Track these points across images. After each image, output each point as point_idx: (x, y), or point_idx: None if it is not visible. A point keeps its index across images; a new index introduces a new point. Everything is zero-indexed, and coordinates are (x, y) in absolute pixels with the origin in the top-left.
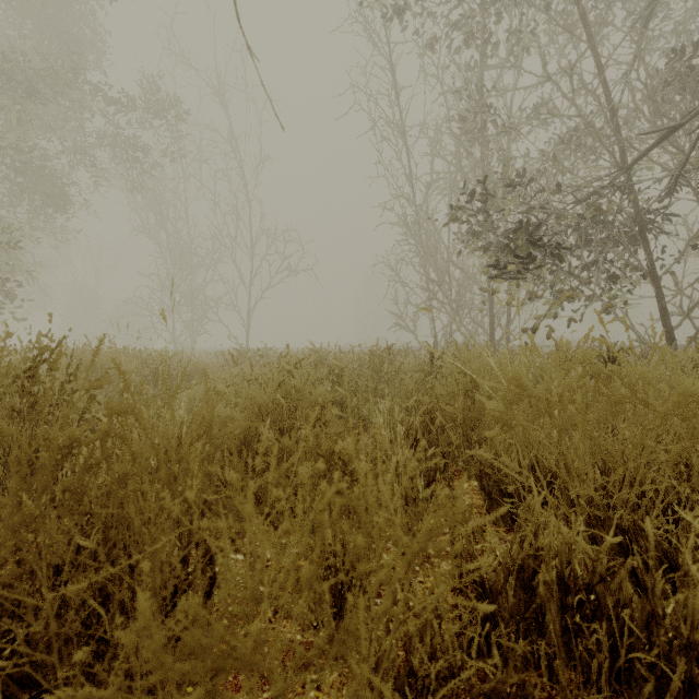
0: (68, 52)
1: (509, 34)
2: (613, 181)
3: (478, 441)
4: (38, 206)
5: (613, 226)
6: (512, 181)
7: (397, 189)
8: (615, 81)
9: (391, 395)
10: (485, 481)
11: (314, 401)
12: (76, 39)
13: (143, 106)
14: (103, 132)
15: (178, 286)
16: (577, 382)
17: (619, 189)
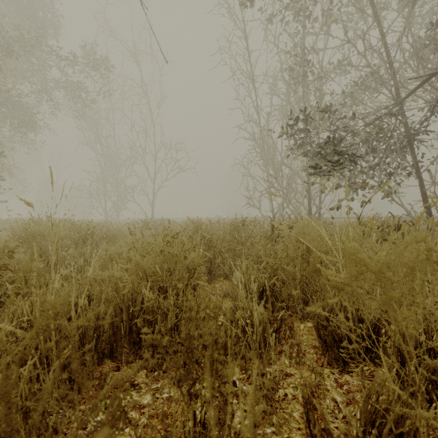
0: (35, 27)
1: (322, 13)
2: (391, 109)
3: (311, 293)
4: (16, 127)
5: (389, 139)
6: (325, 109)
7: (248, 116)
8: (391, 45)
9: (245, 254)
10: (321, 330)
11: (187, 265)
12: (41, 20)
13: (84, 62)
14: (58, 80)
15: (108, 179)
16: (412, 259)
17: (395, 115)
